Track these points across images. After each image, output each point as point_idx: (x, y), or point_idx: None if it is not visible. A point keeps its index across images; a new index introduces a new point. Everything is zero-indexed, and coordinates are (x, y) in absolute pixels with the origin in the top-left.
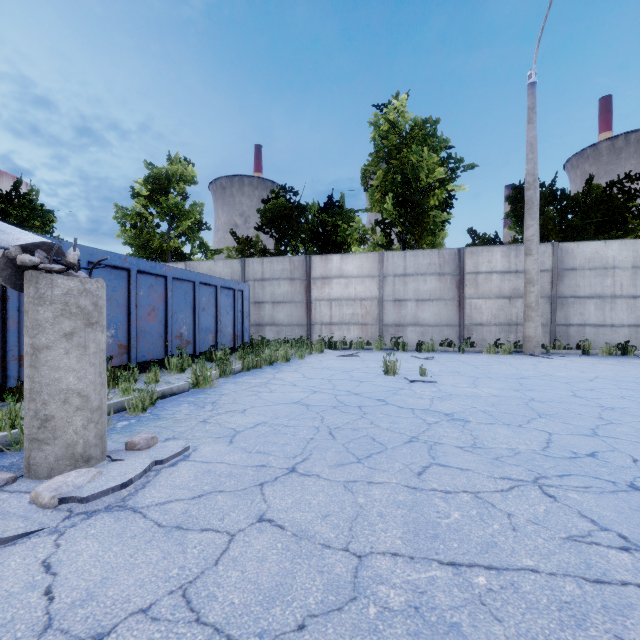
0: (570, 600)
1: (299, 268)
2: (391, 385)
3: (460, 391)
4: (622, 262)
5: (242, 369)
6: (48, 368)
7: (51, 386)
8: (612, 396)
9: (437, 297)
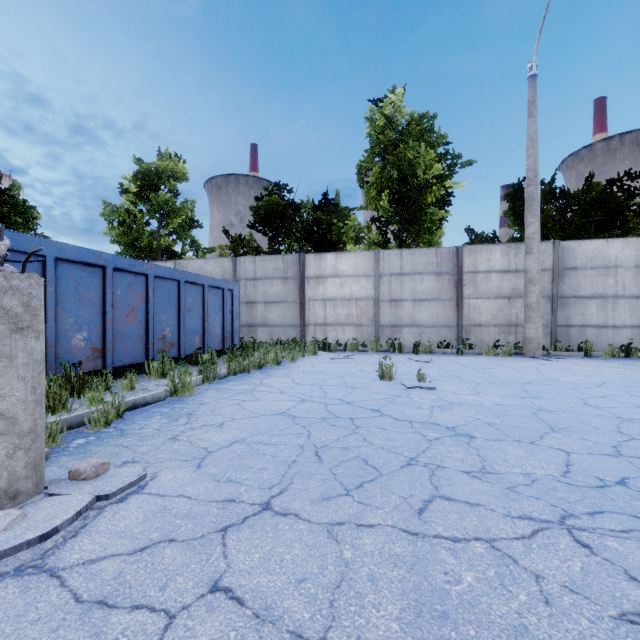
0: None
1: (292, 267)
2: (387, 392)
3: (462, 399)
4: (624, 261)
5: (228, 374)
6: None
7: None
8: (627, 405)
9: (434, 297)
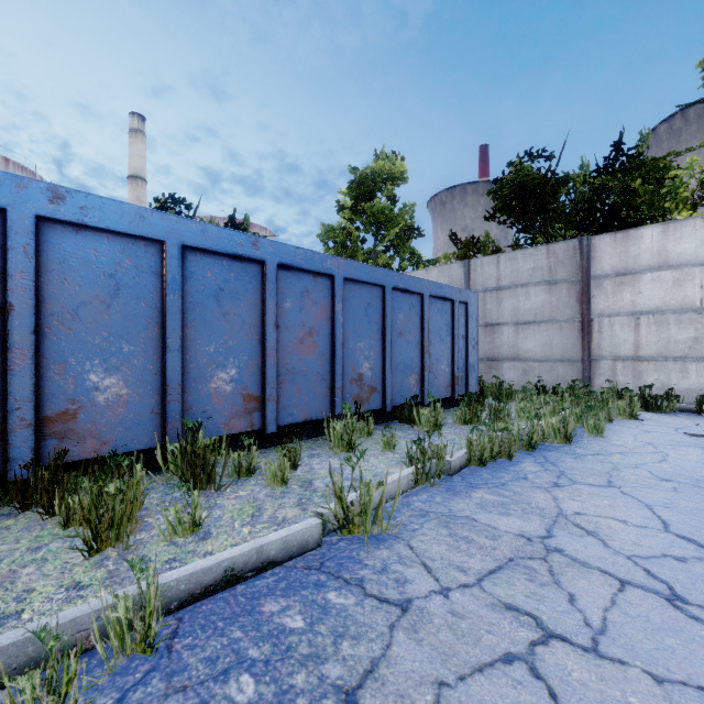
0: None
1: (566, 262)
2: None
3: None
4: None
5: (467, 461)
6: None
7: None
8: None
9: None
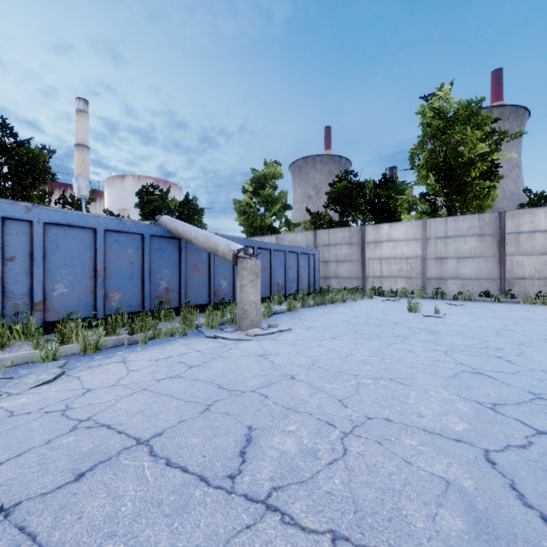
0: (415, 366)
1: (356, 235)
2: (408, 317)
3: (456, 322)
4: None
5: (314, 305)
6: (246, 292)
7: (247, 299)
8: None
9: (477, 255)
